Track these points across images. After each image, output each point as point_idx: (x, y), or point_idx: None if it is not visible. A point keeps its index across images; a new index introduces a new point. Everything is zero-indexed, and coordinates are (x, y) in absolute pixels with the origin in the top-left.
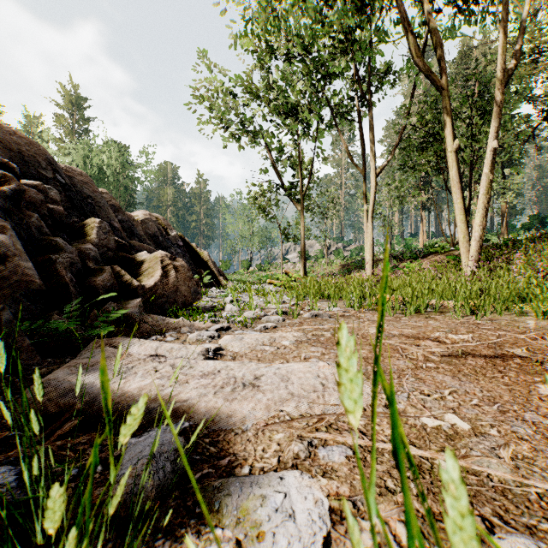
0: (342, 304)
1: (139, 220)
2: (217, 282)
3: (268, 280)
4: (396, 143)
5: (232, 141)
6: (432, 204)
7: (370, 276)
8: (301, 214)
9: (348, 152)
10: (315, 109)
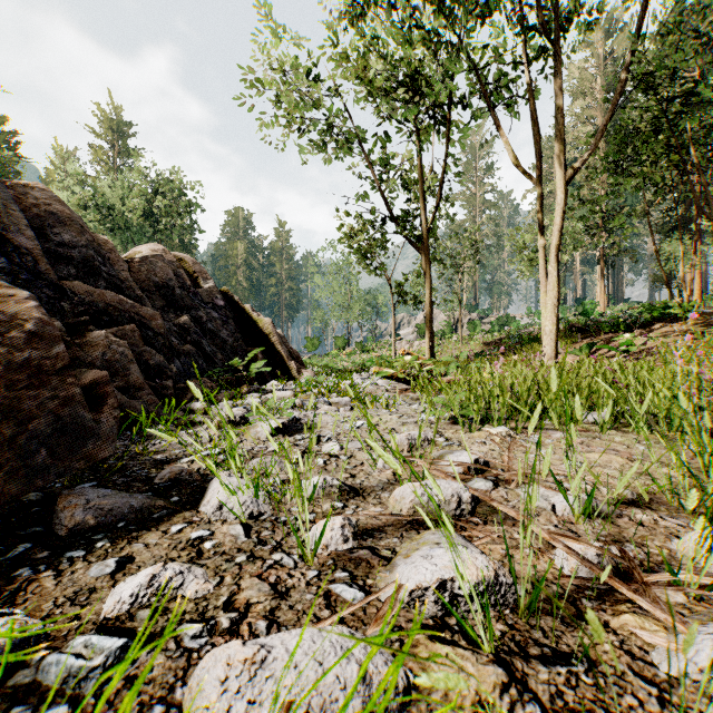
0: (613, 449)
1: (137, 257)
2: (284, 371)
3: (374, 368)
4: (606, 119)
5: (317, 148)
6: (620, 251)
7: (551, 361)
8: (426, 261)
9: (510, 150)
10: (454, 72)
